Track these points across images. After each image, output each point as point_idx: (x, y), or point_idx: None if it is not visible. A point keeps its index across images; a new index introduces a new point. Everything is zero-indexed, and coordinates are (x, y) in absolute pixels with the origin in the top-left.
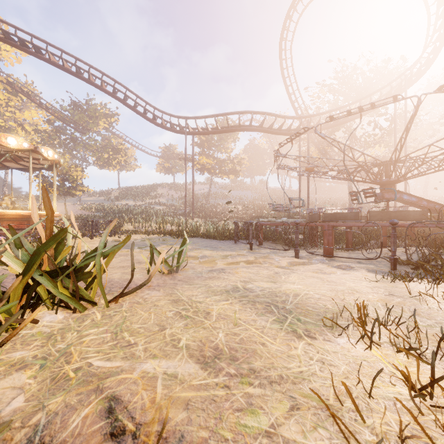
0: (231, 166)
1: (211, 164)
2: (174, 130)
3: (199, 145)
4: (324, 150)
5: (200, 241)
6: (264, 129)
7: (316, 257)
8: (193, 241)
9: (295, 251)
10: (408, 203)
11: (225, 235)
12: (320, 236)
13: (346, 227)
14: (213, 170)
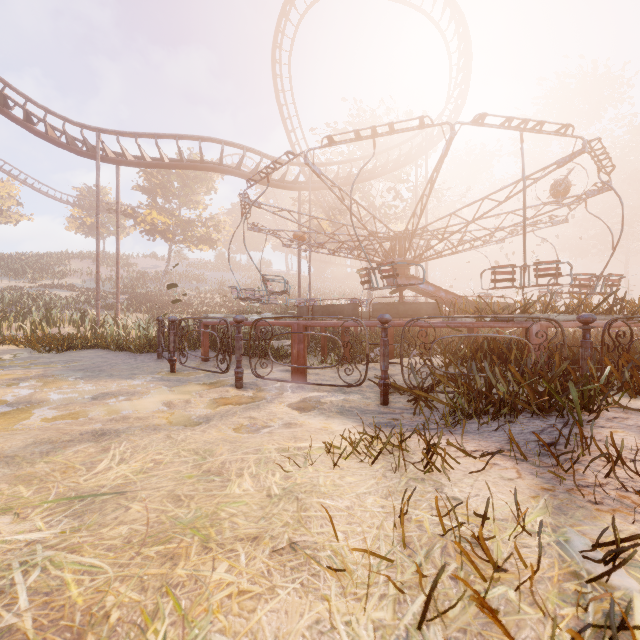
0: (203, 232)
1: (168, 225)
2: (75, 150)
3: (147, 191)
4: (336, 219)
5: (92, 356)
6: (244, 173)
7: (276, 383)
8: (75, 356)
9: (235, 374)
10: (425, 294)
11: (151, 343)
12: (316, 341)
13: (342, 328)
14: (171, 234)
